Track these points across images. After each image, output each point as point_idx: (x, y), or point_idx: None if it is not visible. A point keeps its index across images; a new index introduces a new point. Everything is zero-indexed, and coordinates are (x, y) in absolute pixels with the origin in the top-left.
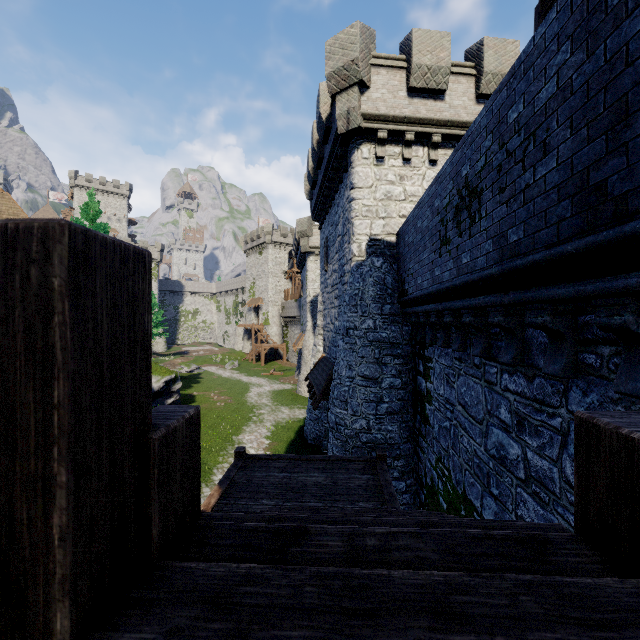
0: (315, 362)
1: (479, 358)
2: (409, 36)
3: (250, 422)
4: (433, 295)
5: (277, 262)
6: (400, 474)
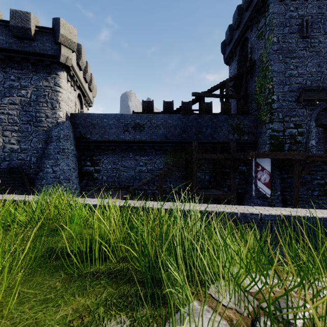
0: None
1: (132, 155)
2: (79, 45)
3: None
4: (119, 141)
5: None
6: None
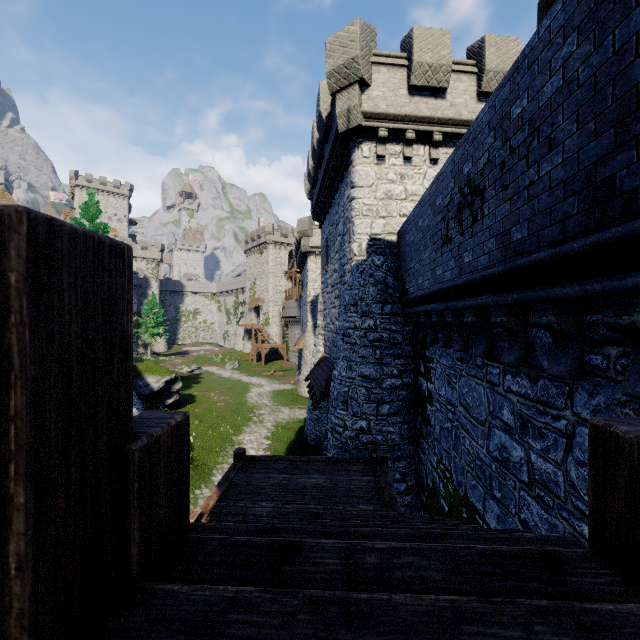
0: (315, 362)
1: (481, 359)
2: (410, 34)
3: (250, 422)
4: (434, 295)
5: (277, 262)
6: (401, 475)
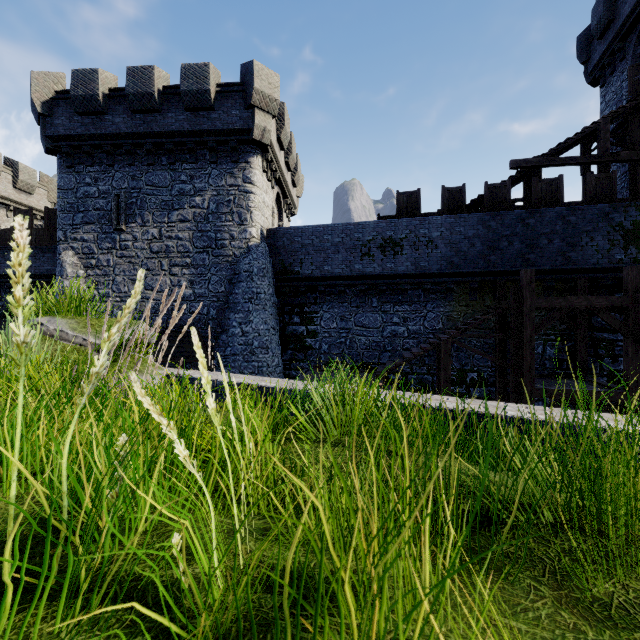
0: None
1: (377, 304)
2: (281, 104)
3: None
4: (352, 277)
5: None
6: None
